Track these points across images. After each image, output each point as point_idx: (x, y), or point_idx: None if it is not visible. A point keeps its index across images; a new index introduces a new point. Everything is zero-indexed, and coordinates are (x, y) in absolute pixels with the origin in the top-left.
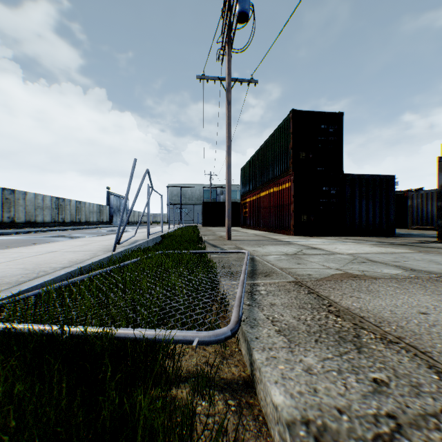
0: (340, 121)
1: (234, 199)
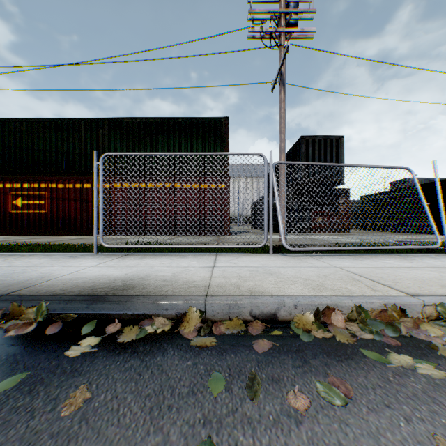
0: None
1: None
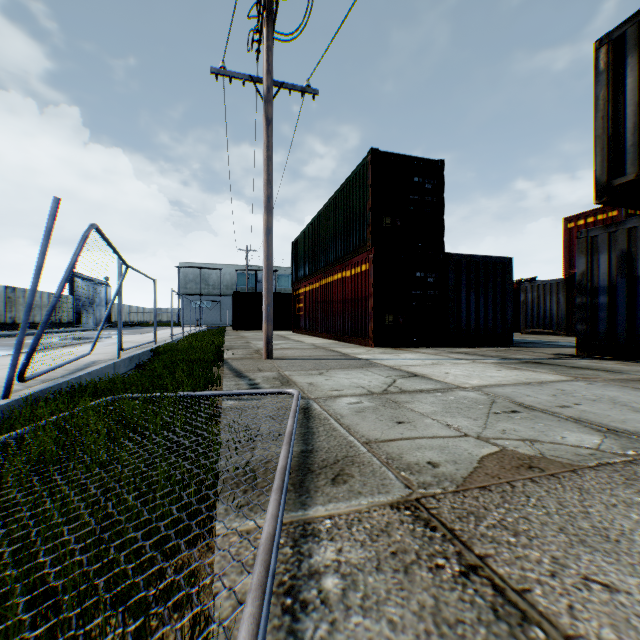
0: (440, 174)
1: (284, 288)
